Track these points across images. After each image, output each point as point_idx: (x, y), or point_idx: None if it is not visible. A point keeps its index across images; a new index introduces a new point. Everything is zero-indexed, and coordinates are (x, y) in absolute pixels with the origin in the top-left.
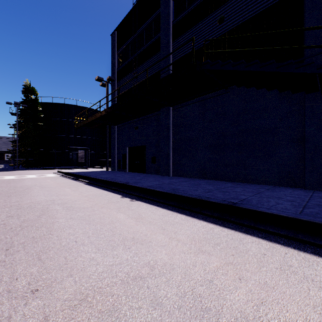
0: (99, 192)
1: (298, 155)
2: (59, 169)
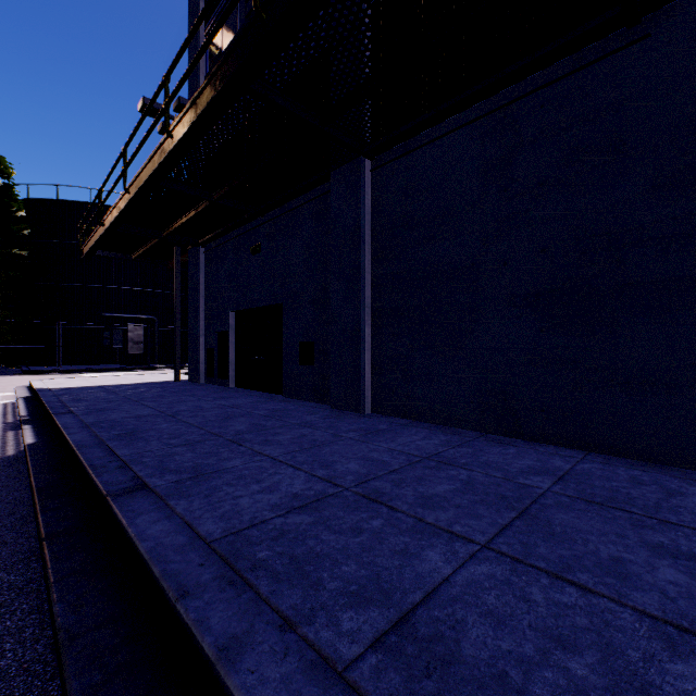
0: None
1: None
2: (63, 373)
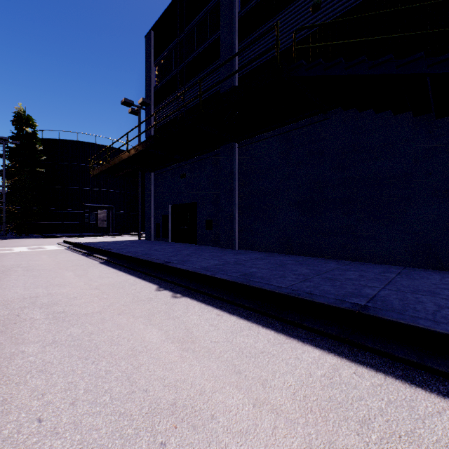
0: (120, 280)
1: (446, 217)
2: (68, 237)
